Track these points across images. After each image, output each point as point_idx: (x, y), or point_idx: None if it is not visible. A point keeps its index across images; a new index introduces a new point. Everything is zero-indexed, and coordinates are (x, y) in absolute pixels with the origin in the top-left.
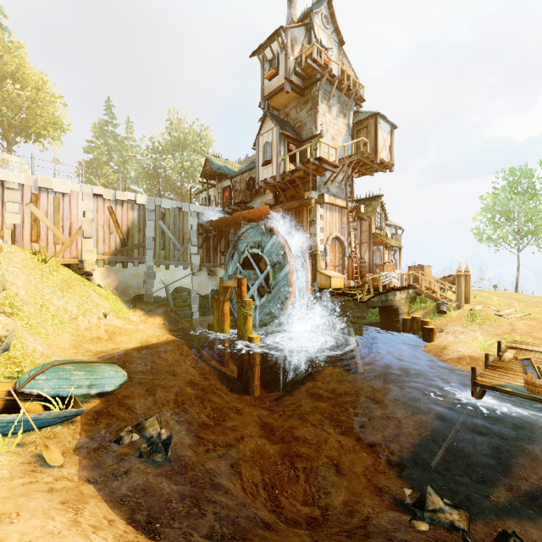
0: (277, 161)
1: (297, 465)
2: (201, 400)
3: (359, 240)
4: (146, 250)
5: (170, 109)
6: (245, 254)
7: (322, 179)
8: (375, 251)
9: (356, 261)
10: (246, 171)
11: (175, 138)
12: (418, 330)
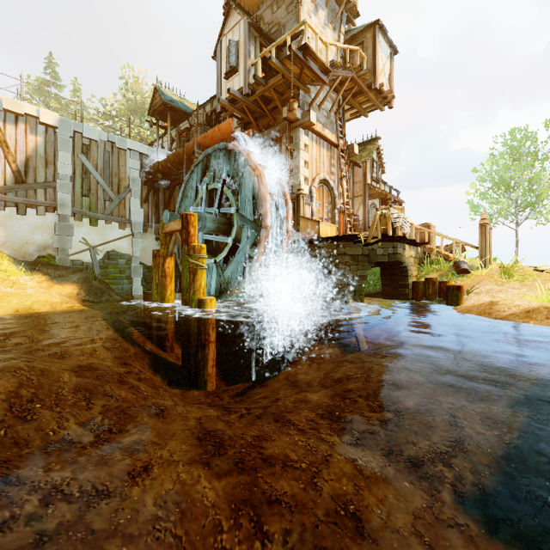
0: (245, 65)
1: (269, 527)
2: (87, 395)
3: (351, 193)
4: (59, 193)
5: (125, 66)
6: (199, 194)
7: (306, 99)
8: (371, 206)
9: (350, 215)
10: (206, 102)
11: (132, 102)
12: (435, 295)
